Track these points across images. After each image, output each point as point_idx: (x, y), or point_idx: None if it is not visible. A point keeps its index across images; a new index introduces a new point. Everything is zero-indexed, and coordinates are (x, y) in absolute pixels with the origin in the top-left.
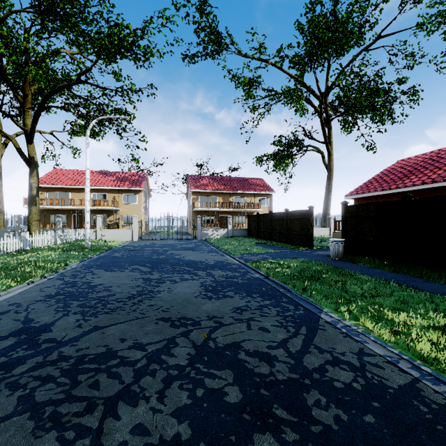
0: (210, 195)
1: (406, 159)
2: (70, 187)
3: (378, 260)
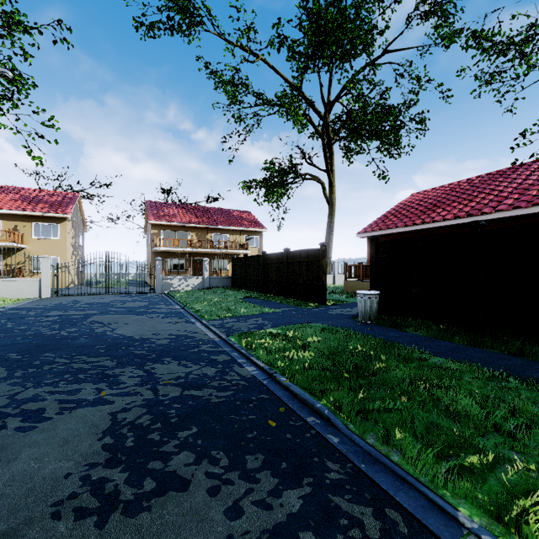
0: (179, 230)
1: (422, 191)
2: None
3: (431, 323)
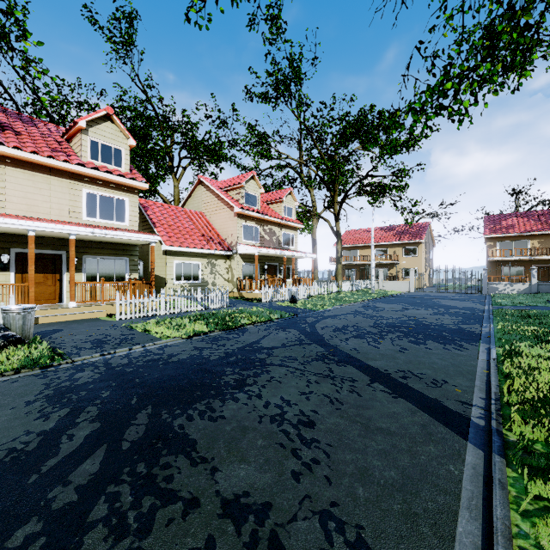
0: (516, 239)
1: None
2: (358, 245)
3: None
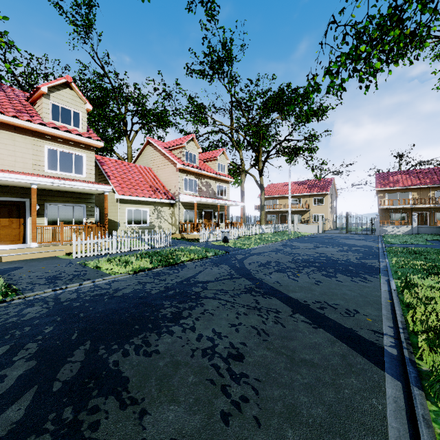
0: (401, 192)
1: None
2: (277, 196)
3: None
